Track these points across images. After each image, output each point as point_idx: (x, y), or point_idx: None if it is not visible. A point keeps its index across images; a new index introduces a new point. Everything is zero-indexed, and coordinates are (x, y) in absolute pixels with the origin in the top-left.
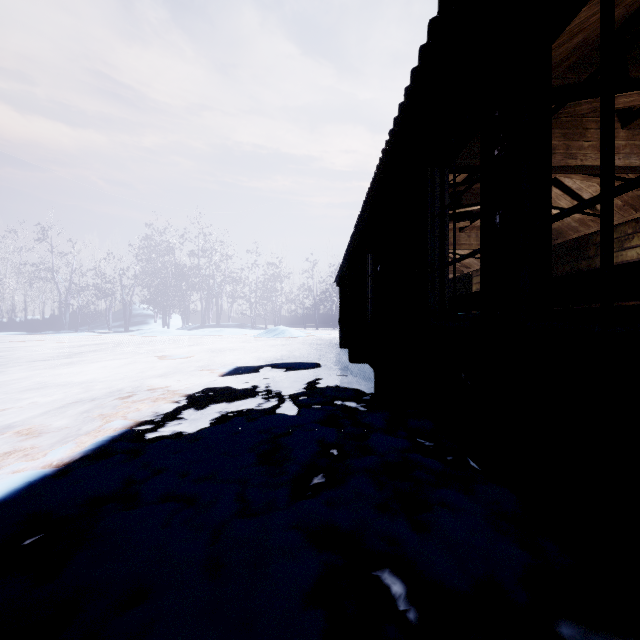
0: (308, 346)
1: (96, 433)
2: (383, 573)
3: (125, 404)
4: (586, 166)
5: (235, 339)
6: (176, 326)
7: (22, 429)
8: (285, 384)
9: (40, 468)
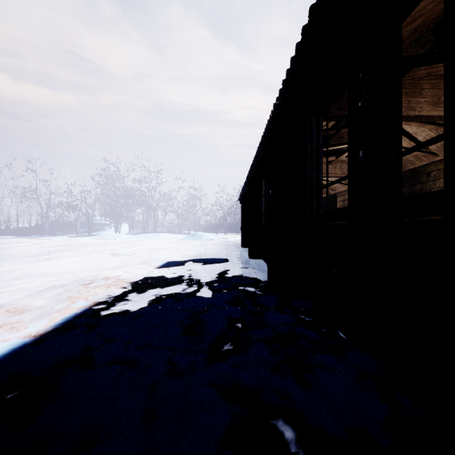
0: (219, 246)
1: (64, 311)
2: (278, 422)
3: (86, 289)
4: (422, 116)
5: (167, 241)
6: (125, 232)
7: (10, 308)
8: (203, 274)
9: (22, 338)
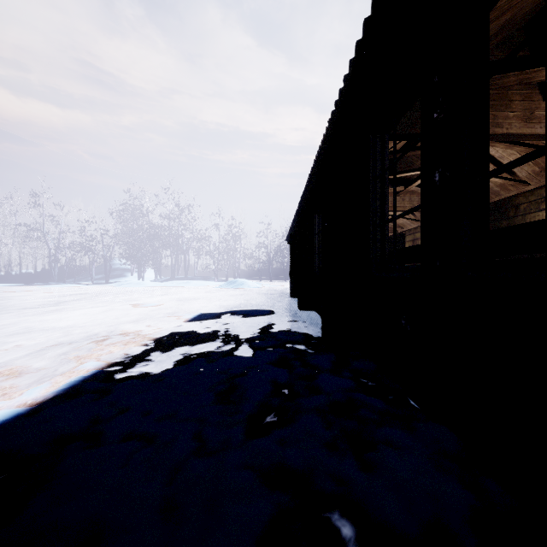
0: (263, 296)
1: (70, 374)
2: (333, 515)
3: (99, 347)
4: (511, 134)
5: (200, 290)
6: (150, 278)
7: (4, 370)
8: (242, 329)
9: (15, 407)
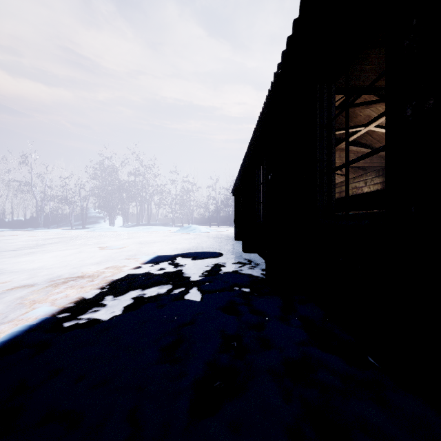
0: (212, 239)
1: (18, 321)
2: None
3: (57, 290)
4: None
5: (160, 234)
6: (119, 224)
7: None
8: (193, 271)
9: None
